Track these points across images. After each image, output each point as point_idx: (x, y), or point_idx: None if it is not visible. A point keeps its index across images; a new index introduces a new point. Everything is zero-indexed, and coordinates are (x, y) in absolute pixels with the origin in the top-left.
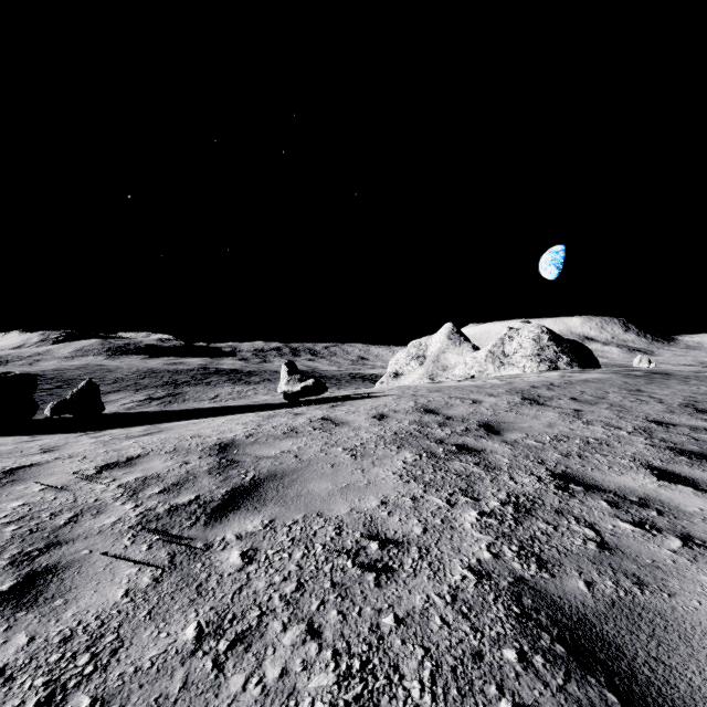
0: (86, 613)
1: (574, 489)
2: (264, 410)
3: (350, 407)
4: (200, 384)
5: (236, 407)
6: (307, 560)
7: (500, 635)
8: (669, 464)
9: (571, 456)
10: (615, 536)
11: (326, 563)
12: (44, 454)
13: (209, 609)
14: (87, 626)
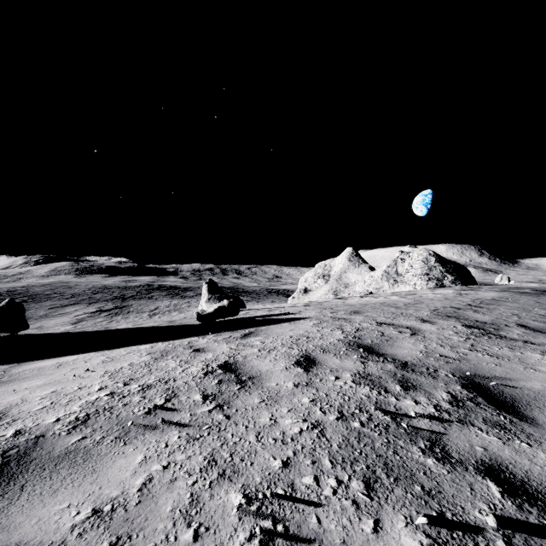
0: None
1: None
2: (166, 338)
3: (265, 338)
4: (144, 298)
5: (145, 330)
6: None
7: None
8: None
9: None
10: None
11: None
12: None
13: None
14: None
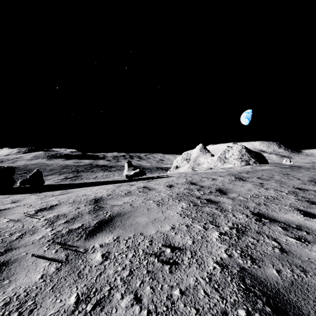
0: (19, 288)
1: (264, 221)
2: (117, 183)
3: (156, 181)
4: (89, 172)
5: (104, 181)
6: (135, 258)
7: (236, 301)
8: (308, 208)
9: (261, 205)
10: (288, 245)
11: (144, 260)
12: (12, 204)
13: (83, 285)
14: (19, 296)
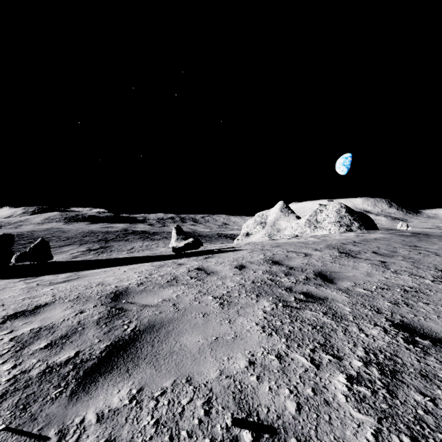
0: None
1: (423, 344)
2: (157, 260)
3: (218, 258)
4: (122, 241)
5: (140, 257)
6: None
7: None
8: None
9: (400, 305)
10: None
11: None
12: None
13: None
14: None
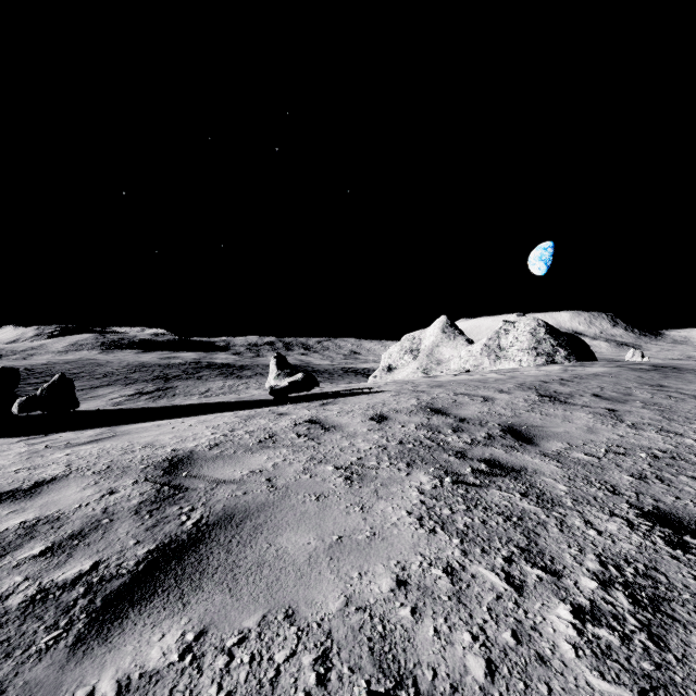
0: None
1: None
2: (245, 408)
3: (343, 405)
4: (191, 379)
5: (217, 404)
6: None
7: None
8: None
9: (649, 480)
10: None
11: None
12: None
13: None
14: None
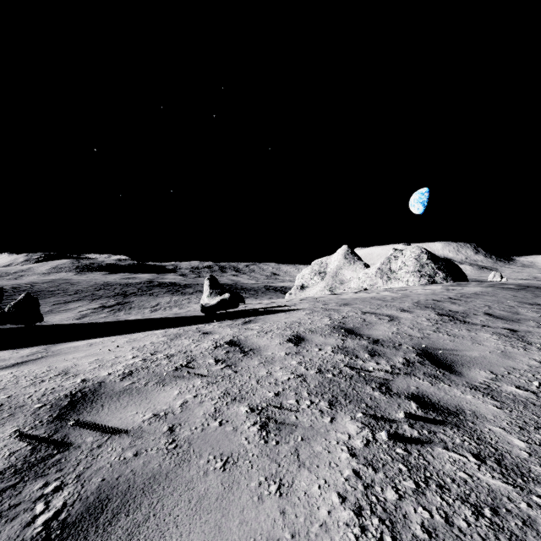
0: None
1: None
2: (176, 326)
3: (263, 324)
4: (145, 295)
5: (155, 320)
6: None
7: None
8: None
9: None
10: None
11: None
12: None
13: None
14: None
